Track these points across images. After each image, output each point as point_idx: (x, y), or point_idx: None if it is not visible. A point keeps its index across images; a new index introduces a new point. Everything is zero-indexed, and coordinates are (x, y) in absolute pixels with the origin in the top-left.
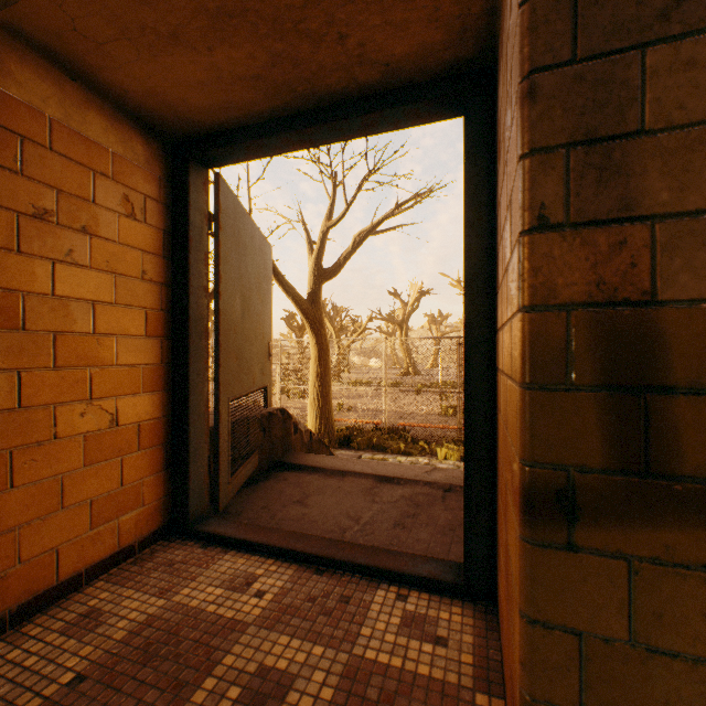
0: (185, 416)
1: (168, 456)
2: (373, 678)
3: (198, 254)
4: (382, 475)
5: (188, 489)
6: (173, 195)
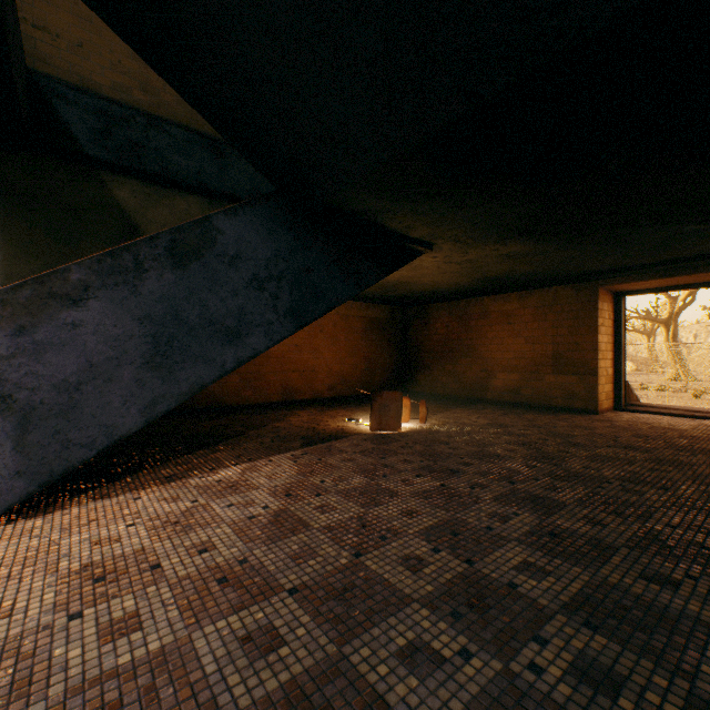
0: (619, 375)
1: (612, 386)
2: (707, 424)
3: (621, 325)
4: (691, 410)
5: (620, 397)
6: (614, 308)
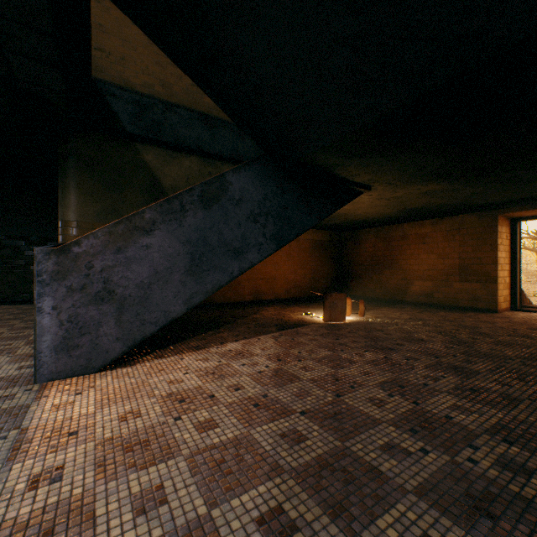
0: (515, 282)
1: (509, 292)
2: None
3: (517, 244)
4: None
5: (516, 300)
6: (510, 231)
